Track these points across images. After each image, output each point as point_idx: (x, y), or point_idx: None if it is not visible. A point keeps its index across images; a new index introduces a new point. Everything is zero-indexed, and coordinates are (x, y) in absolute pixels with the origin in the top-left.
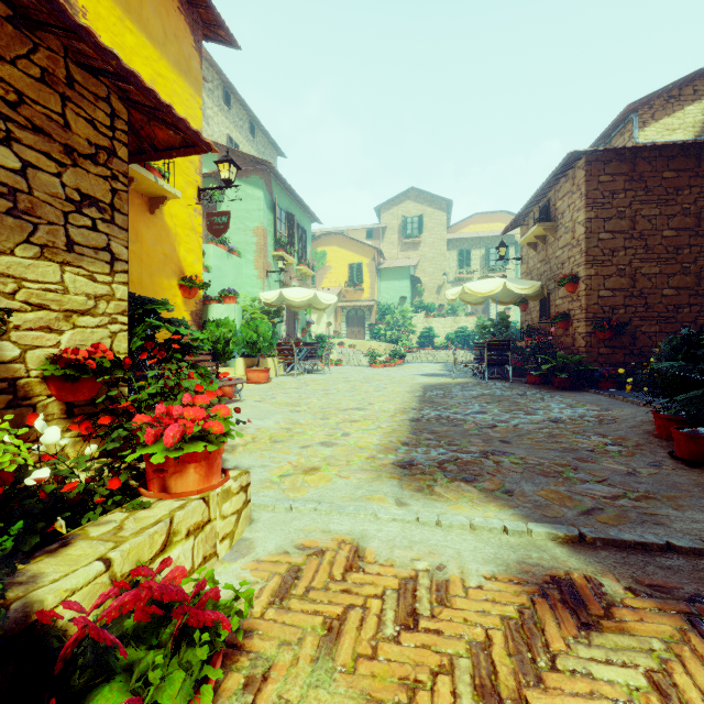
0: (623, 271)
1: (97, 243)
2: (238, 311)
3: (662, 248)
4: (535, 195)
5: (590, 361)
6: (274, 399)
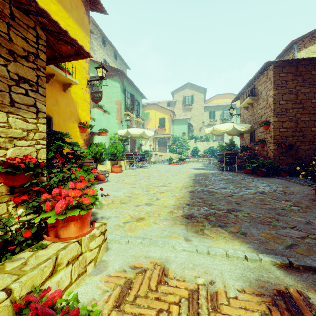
0: (291, 119)
1: (28, 102)
2: (107, 139)
3: (311, 108)
4: (247, 83)
5: (275, 162)
6: (123, 181)
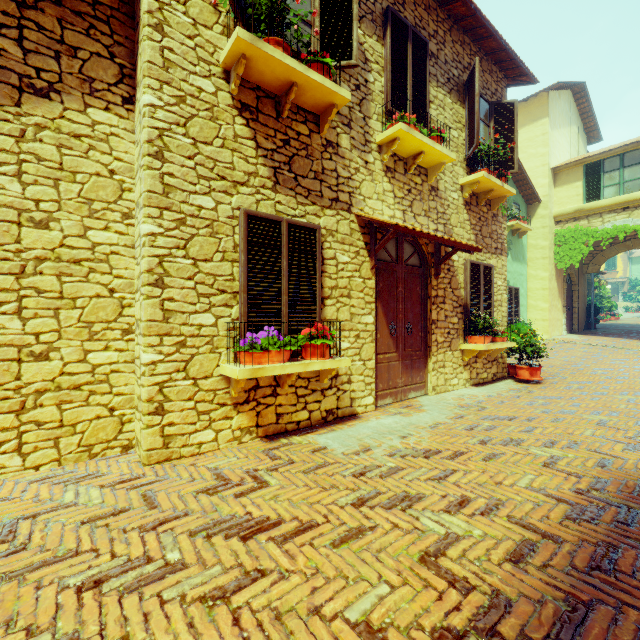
0: None
1: None
2: None
3: None
4: None
5: None
6: None
